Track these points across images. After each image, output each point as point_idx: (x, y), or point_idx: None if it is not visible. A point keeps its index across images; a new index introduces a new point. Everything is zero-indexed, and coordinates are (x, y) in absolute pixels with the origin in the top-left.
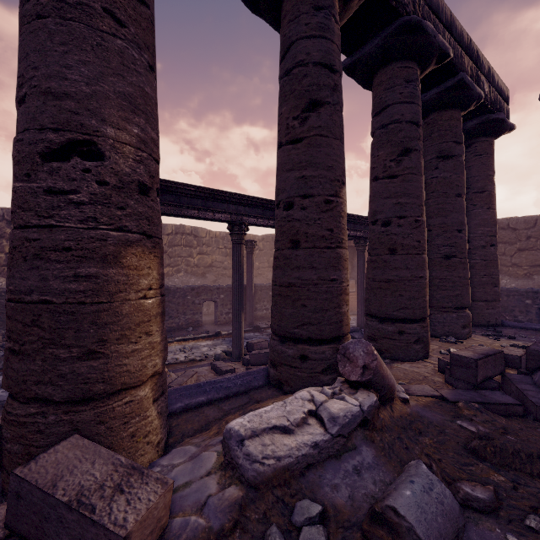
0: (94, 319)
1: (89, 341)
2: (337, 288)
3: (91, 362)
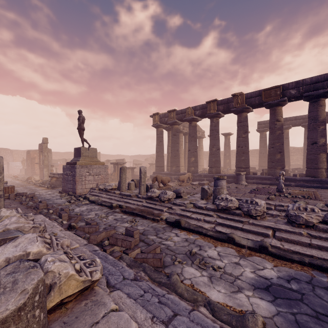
0: None
1: None
2: None
3: None
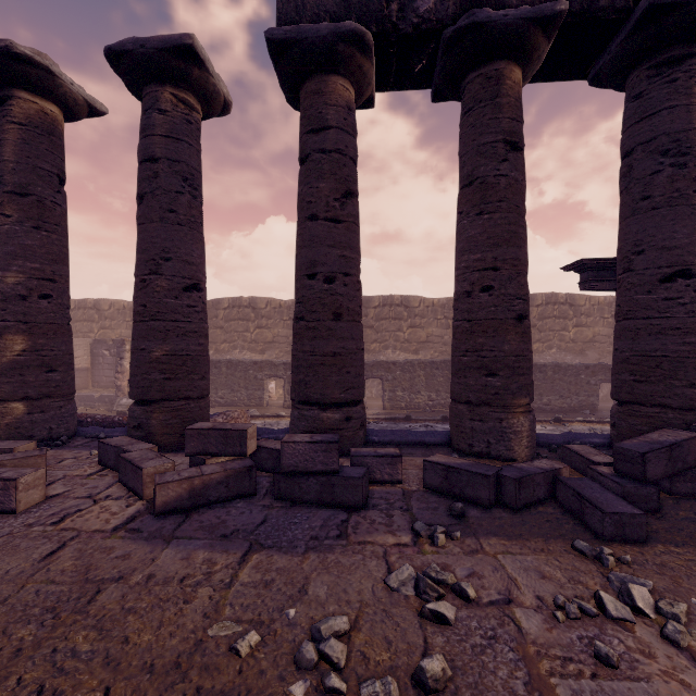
0: (694, 366)
1: (691, 378)
2: None
3: (692, 390)
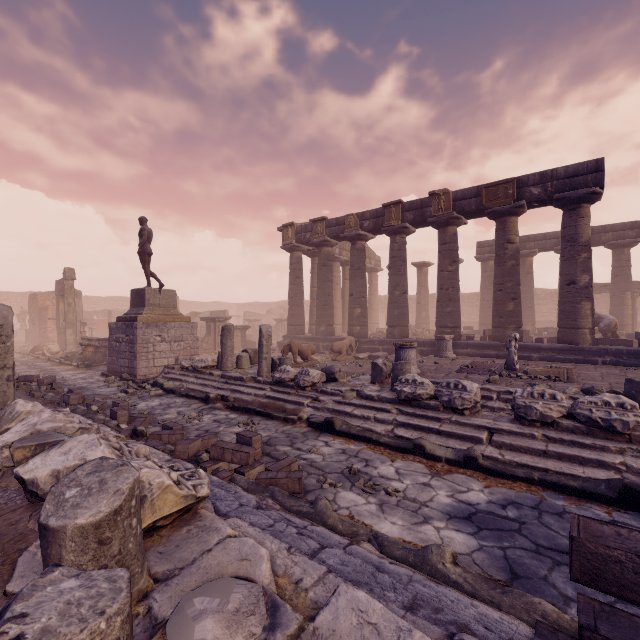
0: None
1: None
2: (621, 315)
3: None
